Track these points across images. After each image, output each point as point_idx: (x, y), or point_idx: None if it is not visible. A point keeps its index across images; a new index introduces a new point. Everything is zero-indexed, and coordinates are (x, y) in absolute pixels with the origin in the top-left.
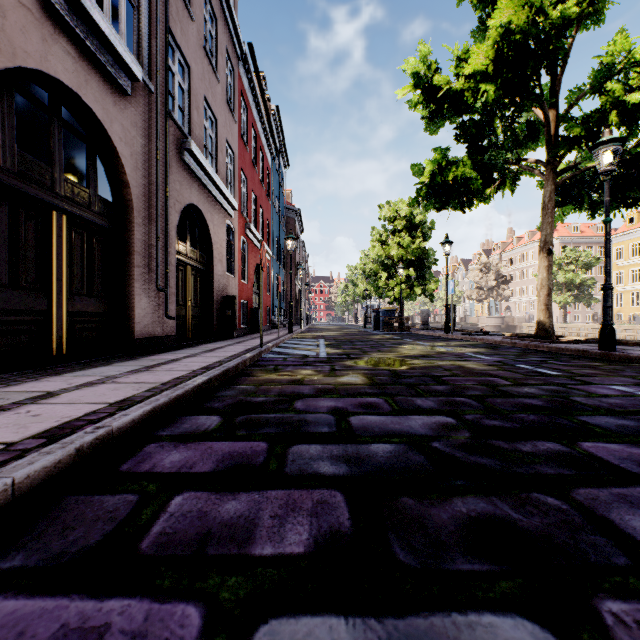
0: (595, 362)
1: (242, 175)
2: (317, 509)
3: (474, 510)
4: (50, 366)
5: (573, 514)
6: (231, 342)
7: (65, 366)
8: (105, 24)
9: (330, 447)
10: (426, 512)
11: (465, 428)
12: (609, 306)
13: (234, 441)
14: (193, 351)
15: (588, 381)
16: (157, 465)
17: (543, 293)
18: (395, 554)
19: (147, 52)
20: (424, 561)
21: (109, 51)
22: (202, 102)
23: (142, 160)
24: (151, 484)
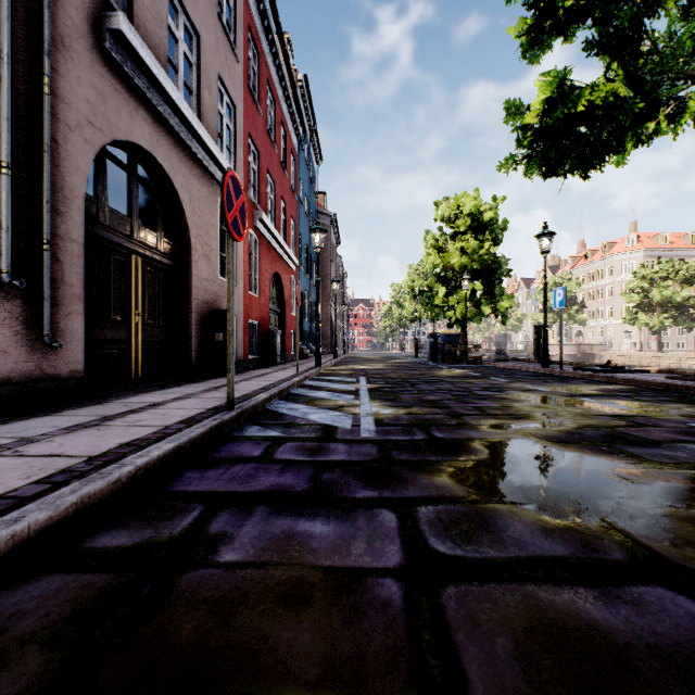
0: None
1: (251, 145)
2: None
3: None
4: None
5: None
6: (202, 387)
7: None
8: None
9: None
10: None
11: None
12: None
13: None
14: (57, 423)
15: None
16: None
17: None
18: None
19: None
20: None
21: None
22: None
23: None
24: None
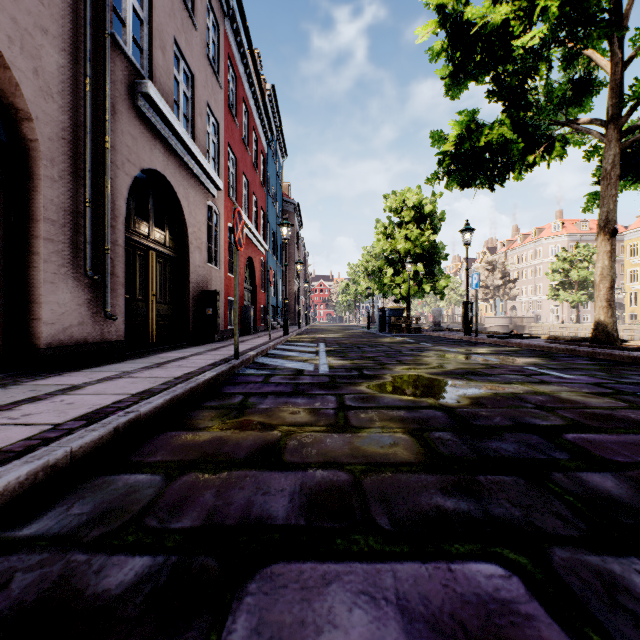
0: None
1: (230, 153)
2: None
3: None
4: None
5: None
6: (204, 349)
7: None
8: None
9: None
10: None
11: None
12: None
13: None
14: (132, 366)
15: None
16: None
17: (604, 286)
18: None
19: None
20: None
21: None
22: (171, 44)
23: (59, 86)
24: None
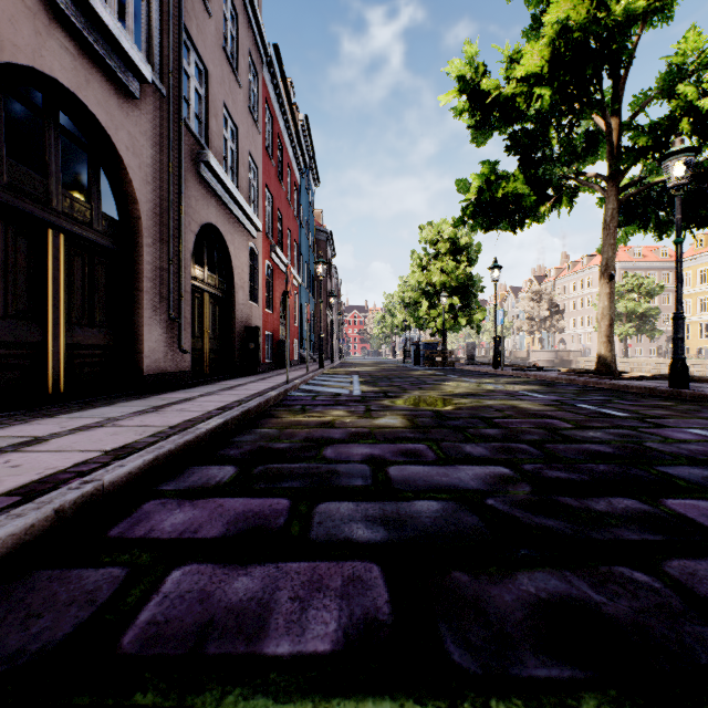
0: (666, 401)
1: (267, 192)
2: (348, 588)
3: (544, 590)
4: (44, 406)
5: (669, 595)
6: (254, 379)
7: (62, 406)
8: (108, 16)
9: (365, 505)
10: (485, 592)
11: (525, 481)
12: (681, 338)
13: (250, 497)
14: (210, 389)
15: (661, 424)
16: (155, 528)
17: (604, 323)
18: (448, 653)
19: (158, 51)
20: (486, 664)
21: (113, 48)
22: (221, 109)
23: (152, 173)
24: (145, 554)
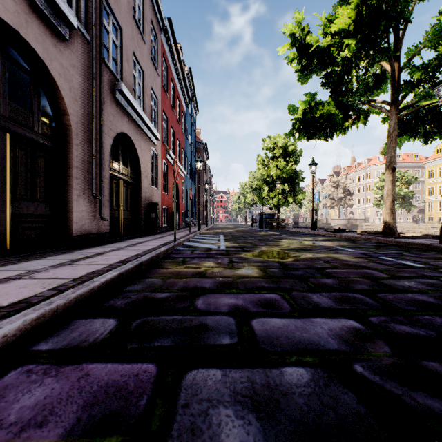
0: None
1: (163, 115)
2: None
3: None
4: None
5: None
6: (153, 237)
7: (3, 260)
8: None
9: (233, 374)
10: None
11: (379, 338)
12: None
13: (119, 362)
14: (120, 245)
15: None
16: None
17: (388, 200)
18: None
19: (85, 10)
20: None
21: (48, 0)
22: (131, 56)
23: (80, 94)
24: None
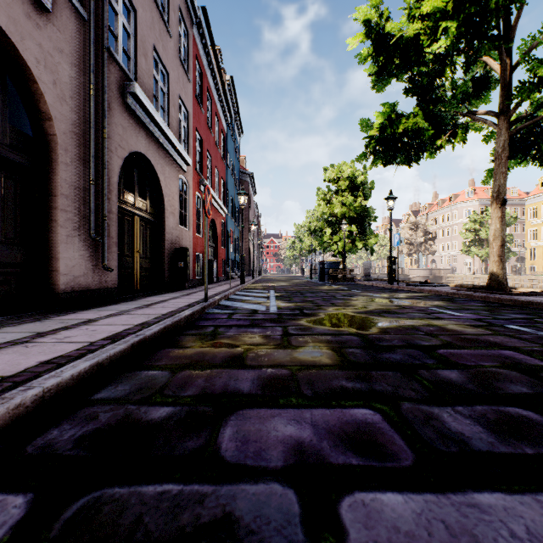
0: None
1: (197, 134)
2: None
3: None
4: None
5: None
6: (179, 294)
7: None
8: None
9: None
10: None
11: None
12: None
13: None
14: (127, 306)
15: None
16: None
17: (496, 244)
18: None
19: None
20: None
21: None
22: (151, 51)
23: (71, 92)
24: None
